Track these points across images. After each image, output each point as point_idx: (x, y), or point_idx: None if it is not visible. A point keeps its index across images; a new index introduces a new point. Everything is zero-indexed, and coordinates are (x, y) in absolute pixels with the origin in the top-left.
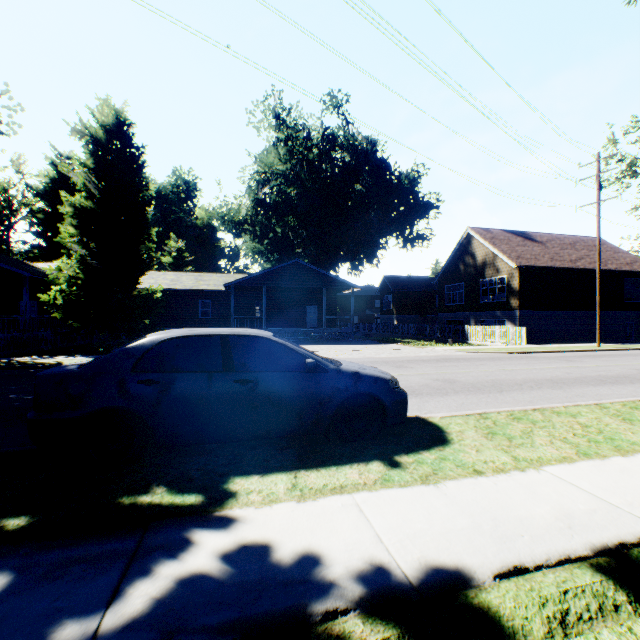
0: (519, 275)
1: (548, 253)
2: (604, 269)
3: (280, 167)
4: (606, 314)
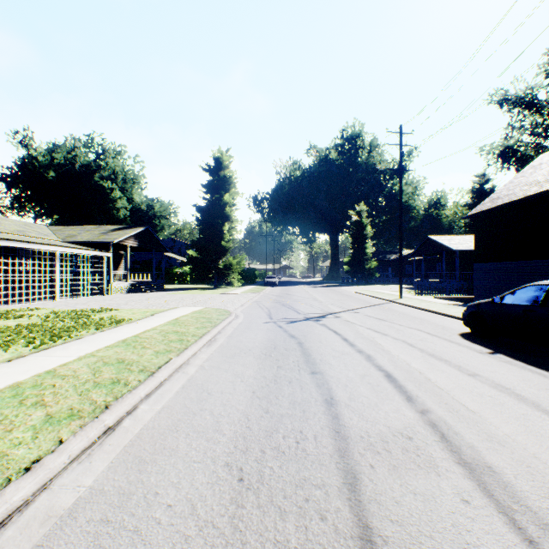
0: (474, 224)
1: None
2: None
3: (513, 139)
4: None
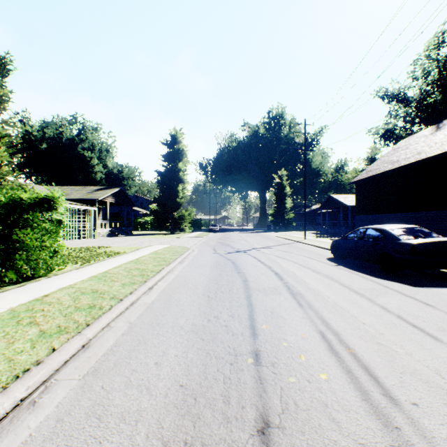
0: (355, 189)
1: (408, 152)
2: (429, 156)
3: (391, 124)
4: (441, 214)
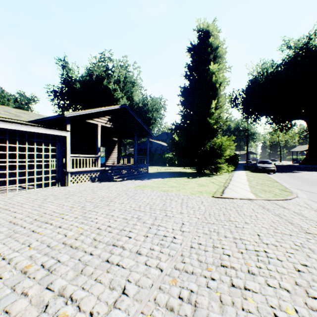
0: None
1: None
2: None
3: None
4: None
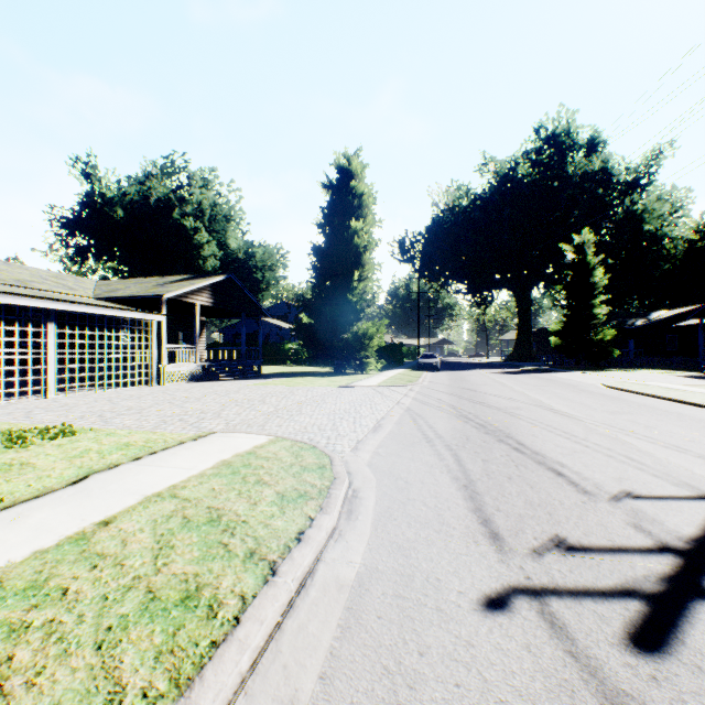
0: None
1: None
2: None
3: None
4: None
